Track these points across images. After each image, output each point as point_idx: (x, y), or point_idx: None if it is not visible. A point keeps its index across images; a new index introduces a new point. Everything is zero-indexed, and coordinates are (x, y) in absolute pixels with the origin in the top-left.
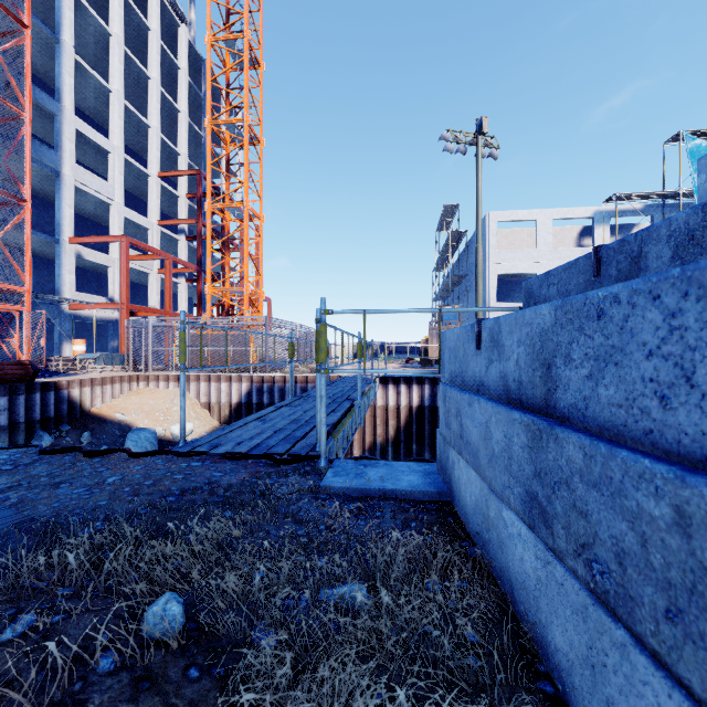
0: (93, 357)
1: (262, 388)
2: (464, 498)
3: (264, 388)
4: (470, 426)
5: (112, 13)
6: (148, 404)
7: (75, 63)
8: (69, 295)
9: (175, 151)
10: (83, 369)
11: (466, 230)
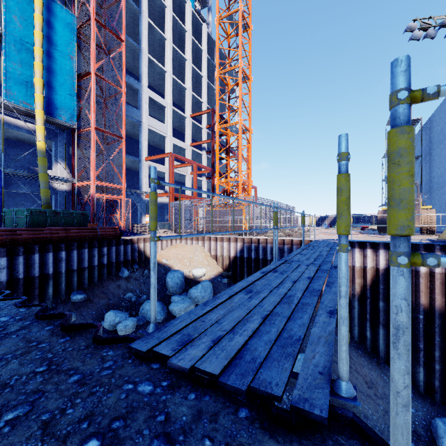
0: None
1: (250, 247)
2: None
3: (252, 247)
4: None
5: (166, 27)
6: (180, 254)
7: (148, 59)
8: (145, 190)
9: (199, 101)
10: (149, 231)
11: (420, 117)
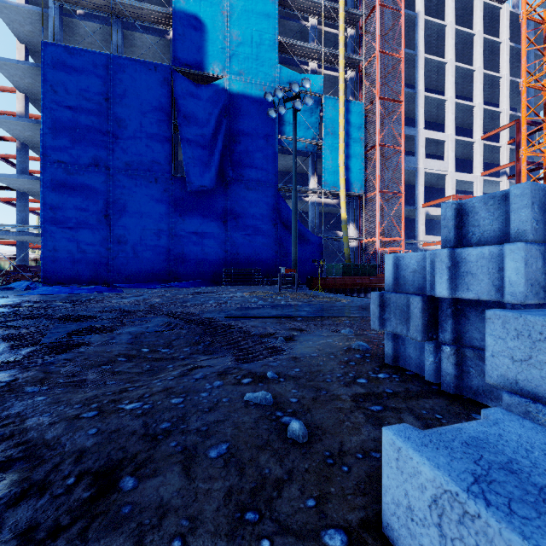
0: None
1: None
2: None
3: None
4: None
5: (446, 48)
6: None
7: (425, 98)
8: (421, 238)
9: (496, 112)
10: None
11: None
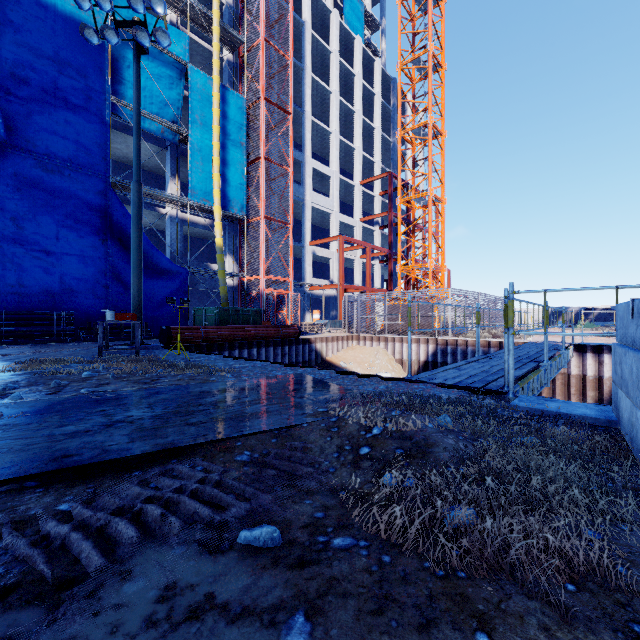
0: (324, 322)
1: (446, 350)
2: (624, 419)
3: (448, 350)
4: (624, 369)
5: (331, 77)
6: (359, 357)
7: (311, 123)
8: (308, 281)
9: (371, 161)
10: (318, 331)
11: None
